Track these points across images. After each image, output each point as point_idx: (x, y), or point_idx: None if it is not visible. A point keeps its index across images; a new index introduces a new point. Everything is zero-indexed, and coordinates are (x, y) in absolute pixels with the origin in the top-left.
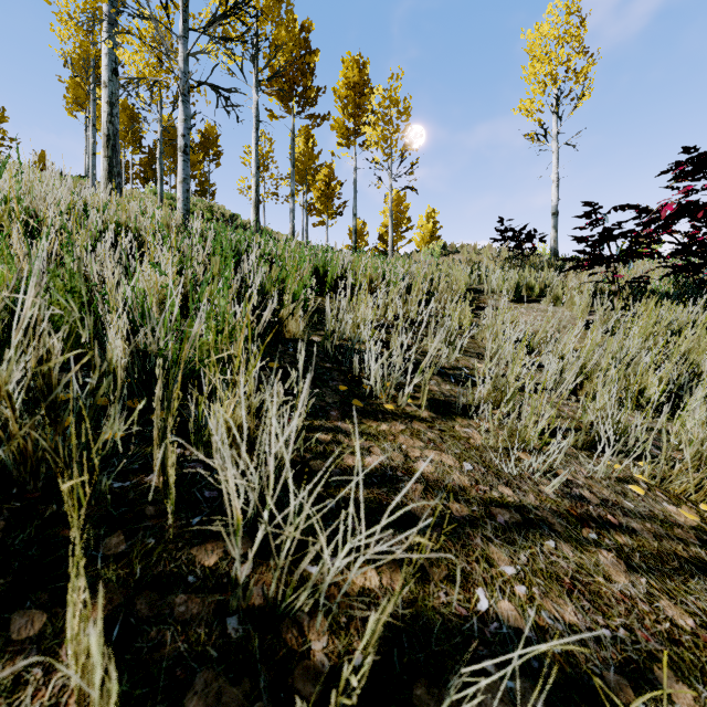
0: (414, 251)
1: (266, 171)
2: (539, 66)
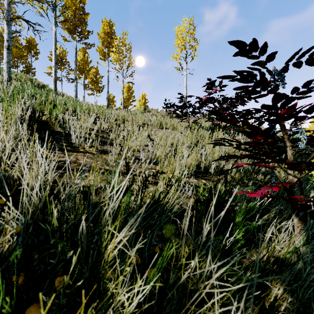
0: (133, 109)
1: (63, 66)
2: (179, 42)
